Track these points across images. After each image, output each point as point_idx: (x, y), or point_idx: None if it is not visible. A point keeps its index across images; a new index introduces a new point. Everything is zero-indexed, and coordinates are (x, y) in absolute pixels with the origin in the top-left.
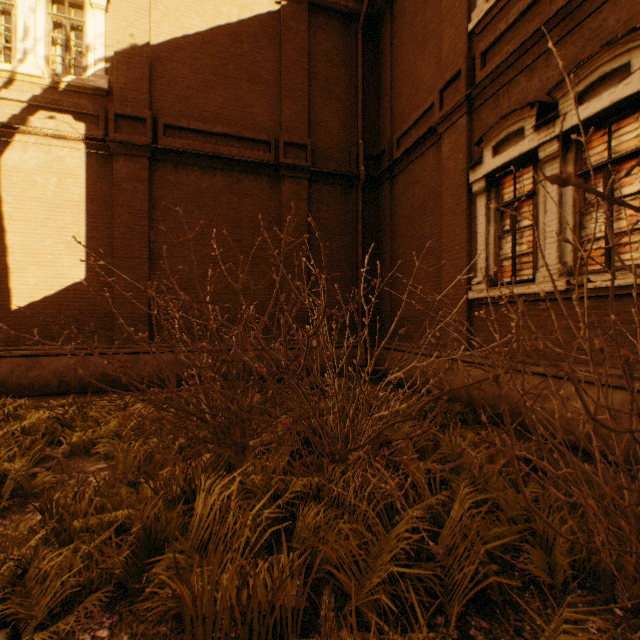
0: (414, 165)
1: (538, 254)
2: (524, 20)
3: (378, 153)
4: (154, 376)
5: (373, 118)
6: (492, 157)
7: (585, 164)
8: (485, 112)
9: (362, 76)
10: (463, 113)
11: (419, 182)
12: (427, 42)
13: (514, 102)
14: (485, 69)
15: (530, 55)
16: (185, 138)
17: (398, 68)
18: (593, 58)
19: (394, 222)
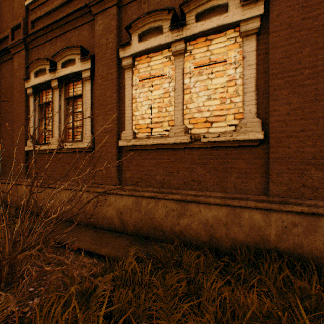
0: (1, 66)
1: (54, 131)
2: (49, 17)
3: None
4: None
5: None
6: (35, 78)
7: (70, 95)
8: (35, 53)
9: None
10: (23, 48)
11: (4, 78)
12: None
13: (45, 55)
14: (33, 31)
15: (50, 35)
16: None
17: None
18: (65, 50)
19: None
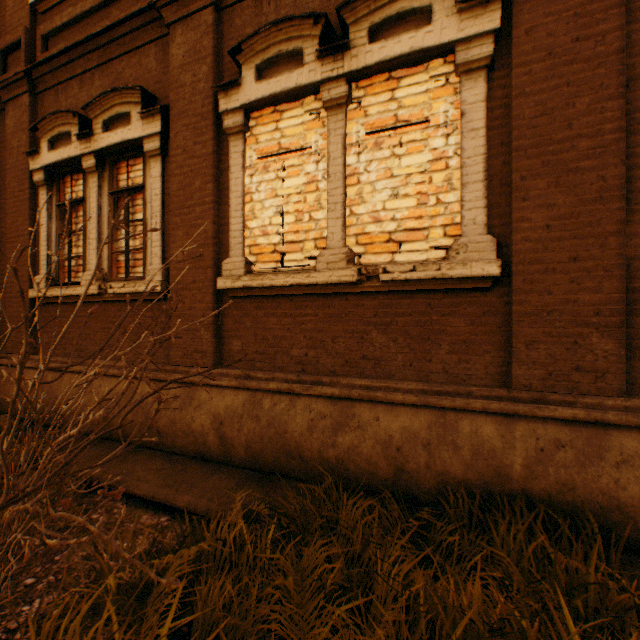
0: None
1: (87, 258)
2: (78, 29)
3: None
4: None
5: None
6: (50, 151)
7: (120, 186)
8: (49, 101)
9: None
10: (26, 90)
11: None
12: None
13: (71, 104)
14: (46, 55)
15: (80, 66)
16: None
17: None
18: (111, 96)
19: None
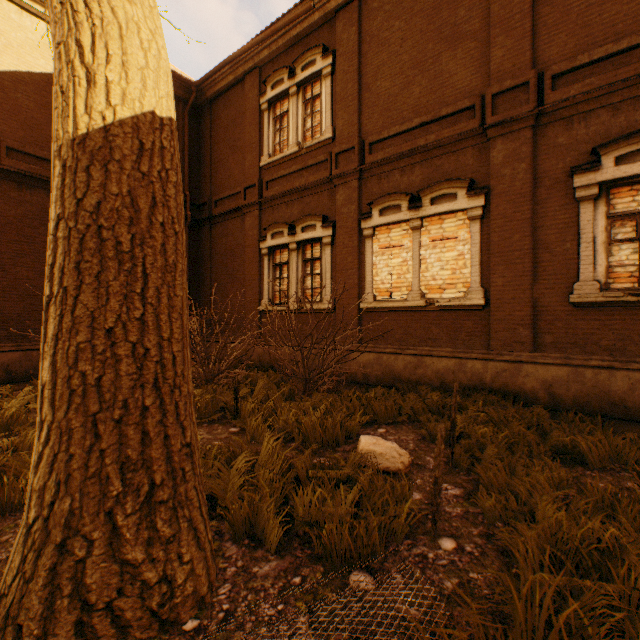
0: (228, 223)
1: (290, 291)
2: (285, 179)
3: (201, 204)
4: (1, 372)
5: (197, 176)
6: (271, 239)
7: (306, 256)
8: (268, 213)
9: (189, 145)
10: (257, 209)
11: (231, 235)
12: (236, 151)
13: (281, 216)
14: (268, 192)
15: (287, 198)
16: (30, 162)
17: (216, 152)
18: (306, 217)
19: (213, 255)
